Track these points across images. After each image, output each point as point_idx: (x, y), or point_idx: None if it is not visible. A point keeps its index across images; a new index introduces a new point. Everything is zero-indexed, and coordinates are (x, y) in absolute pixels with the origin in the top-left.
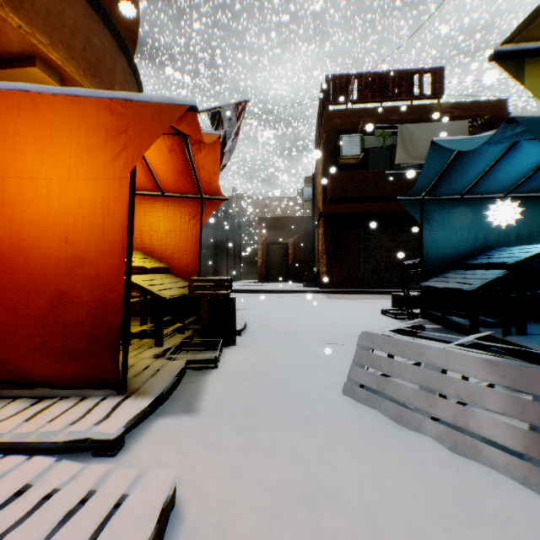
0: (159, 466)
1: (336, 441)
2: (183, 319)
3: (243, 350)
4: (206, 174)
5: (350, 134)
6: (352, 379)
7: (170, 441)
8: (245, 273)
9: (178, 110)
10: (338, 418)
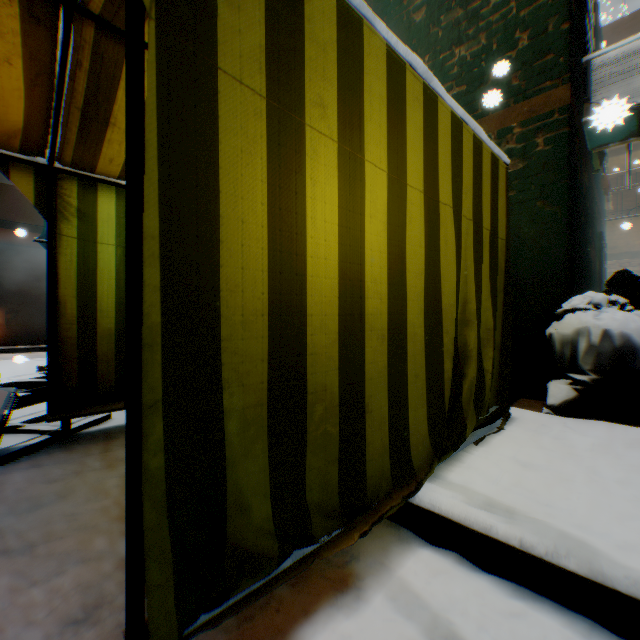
0: None
1: None
2: None
3: None
4: None
5: None
6: None
7: None
8: None
9: None
10: None
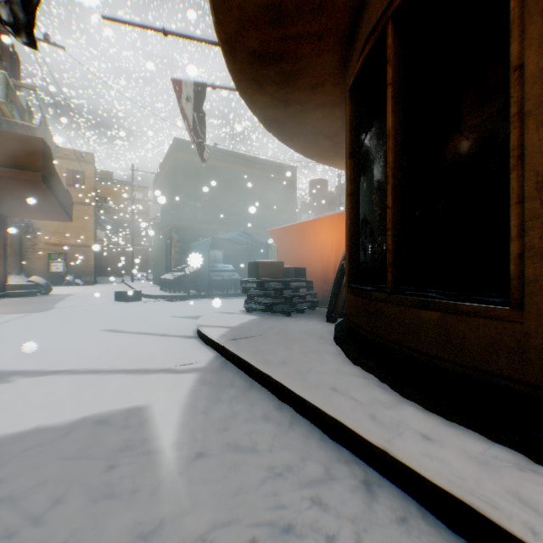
0: None
1: None
2: None
3: None
4: None
5: None
6: None
7: None
8: None
9: None
10: None
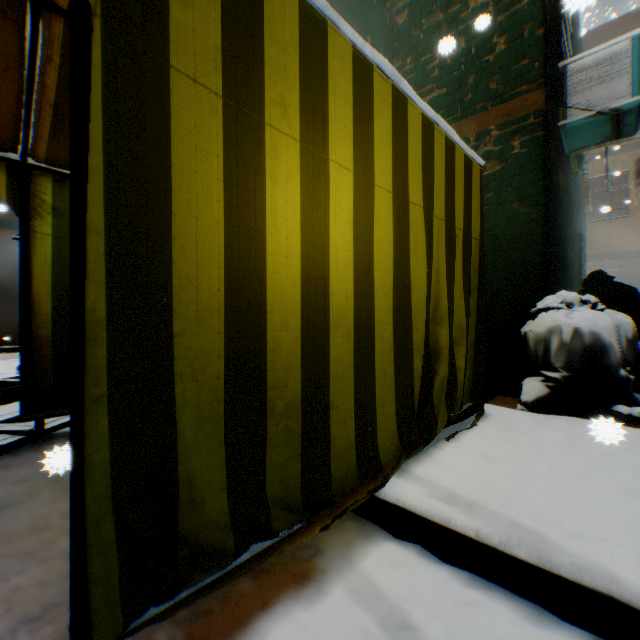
0: None
1: None
2: None
3: None
4: None
5: None
6: None
7: None
8: None
9: None
10: None
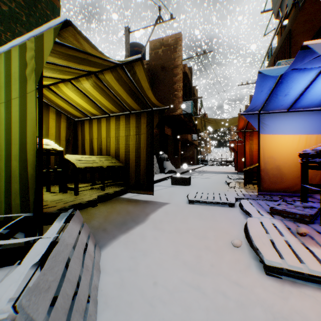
0: (303, 300)
1: (168, 296)
2: None
3: None
4: None
5: None
6: None
7: None
8: None
9: None
10: None
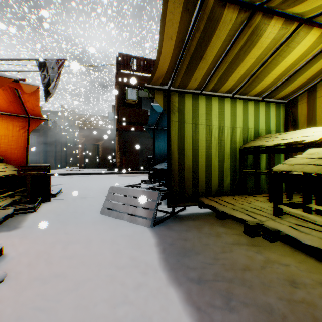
0: None
1: (87, 227)
2: (14, 189)
3: (55, 203)
4: (31, 105)
5: (132, 87)
6: (104, 206)
7: (1, 240)
8: (71, 163)
9: (7, 80)
10: (93, 220)
